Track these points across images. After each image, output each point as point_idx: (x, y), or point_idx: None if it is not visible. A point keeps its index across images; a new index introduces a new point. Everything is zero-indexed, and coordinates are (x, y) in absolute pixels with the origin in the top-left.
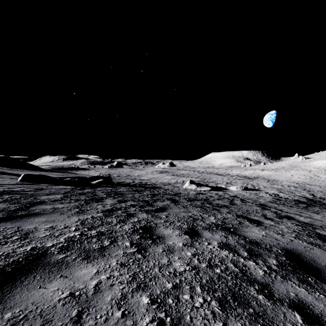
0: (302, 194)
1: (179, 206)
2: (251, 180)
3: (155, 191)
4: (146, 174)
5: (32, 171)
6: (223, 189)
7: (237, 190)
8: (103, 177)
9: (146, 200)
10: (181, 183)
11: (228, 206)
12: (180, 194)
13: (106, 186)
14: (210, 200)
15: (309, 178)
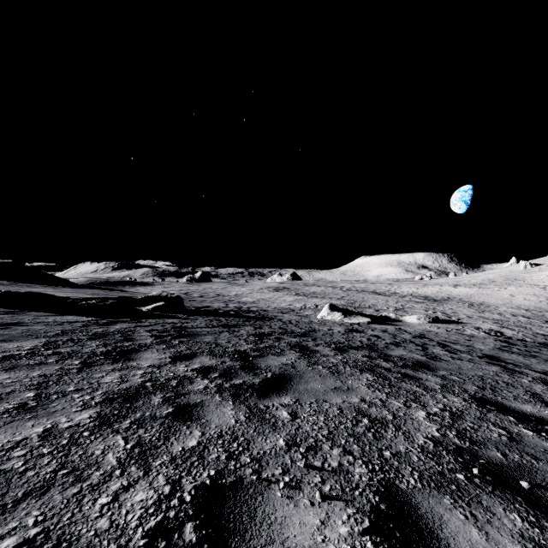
0: None
1: (319, 367)
2: (440, 304)
3: (264, 327)
4: (250, 293)
5: (48, 287)
6: (393, 321)
7: (420, 323)
8: (167, 297)
9: (243, 353)
10: (312, 308)
11: (430, 365)
12: (315, 332)
13: (168, 316)
14: (380, 347)
15: (547, 300)
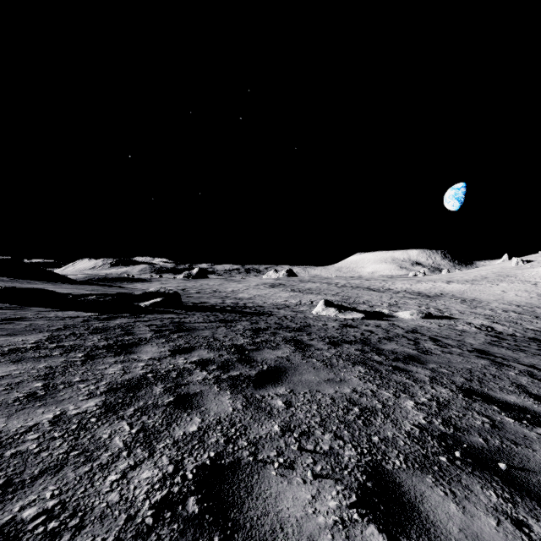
0: (538, 327)
1: (313, 360)
2: (433, 300)
3: (260, 322)
4: (246, 290)
5: (48, 283)
6: (387, 317)
7: (413, 319)
8: (165, 293)
9: (240, 346)
10: (307, 304)
11: (421, 358)
12: (310, 327)
13: (166, 312)
14: (373, 342)
15: (538, 296)
